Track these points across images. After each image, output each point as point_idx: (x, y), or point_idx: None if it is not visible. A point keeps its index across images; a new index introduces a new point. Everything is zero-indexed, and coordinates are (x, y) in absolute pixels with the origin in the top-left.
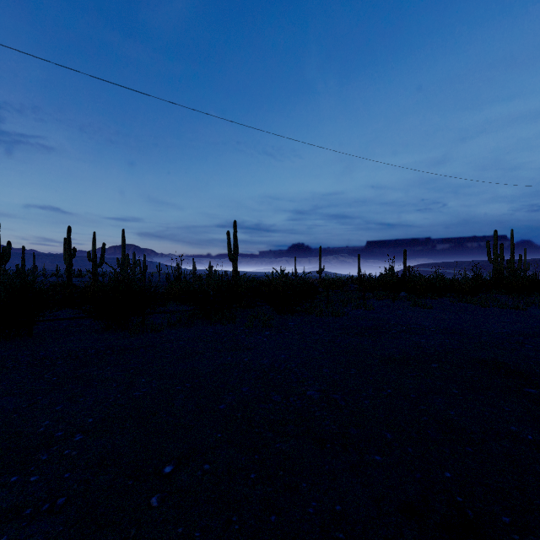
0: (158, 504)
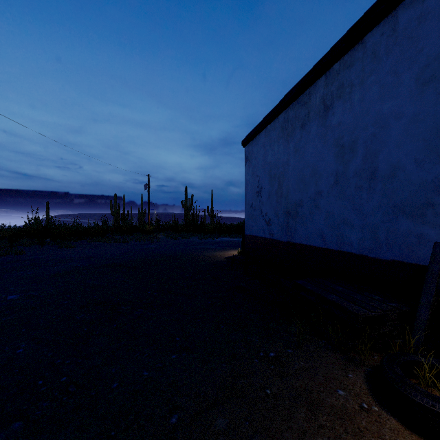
0: None
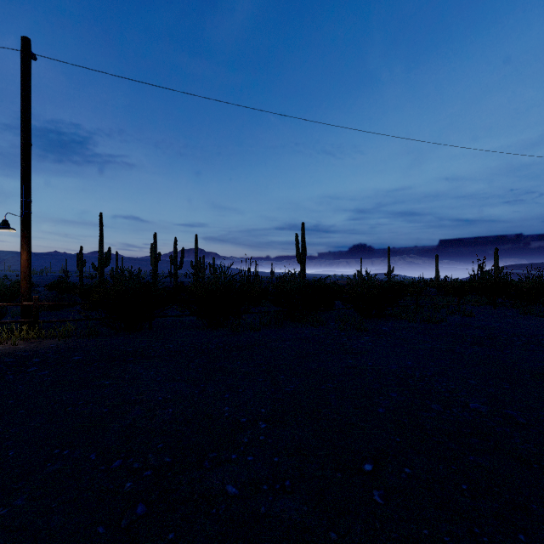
0: (383, 501)
